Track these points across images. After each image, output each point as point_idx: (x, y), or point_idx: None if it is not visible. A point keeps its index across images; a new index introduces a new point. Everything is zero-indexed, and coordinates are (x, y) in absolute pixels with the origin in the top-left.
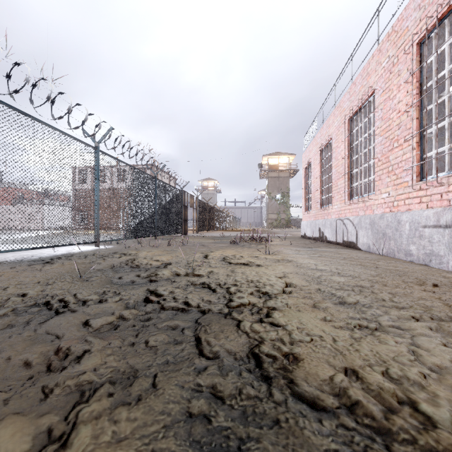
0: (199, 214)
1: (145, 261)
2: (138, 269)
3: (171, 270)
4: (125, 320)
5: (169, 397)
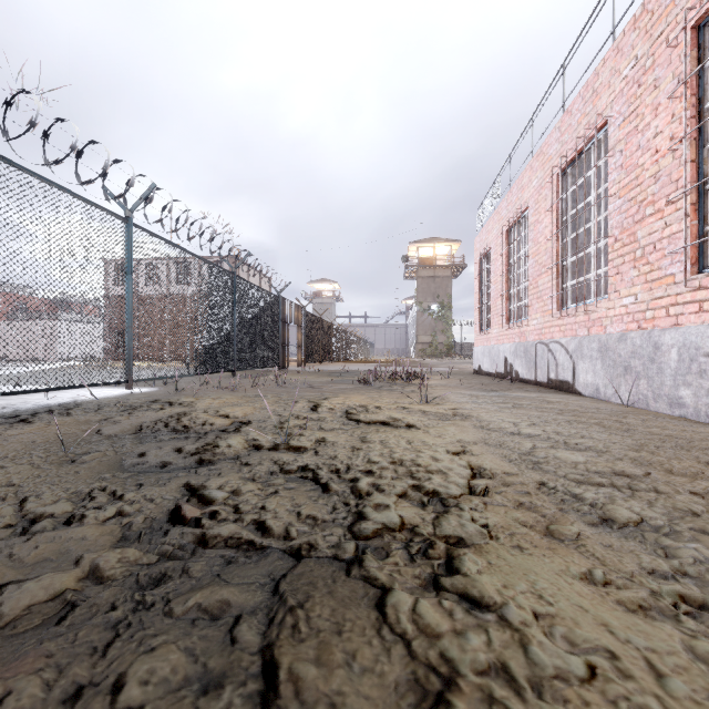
0: (307, 335)
1: (204, 418)
2: (184, 435)
3: (246, 438)
4: (99, 585)
5: None
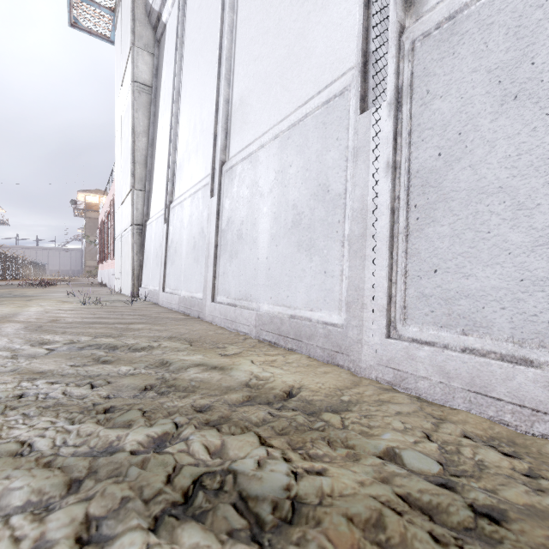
0: None
1: None
2: None
3: None
4: None
5: None
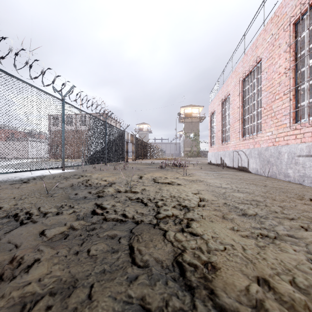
0: (136, 147)
1: (96, 181)
2: (90, 187)
3: (114, 188)
4: (74, 230)
5: (102, 311)
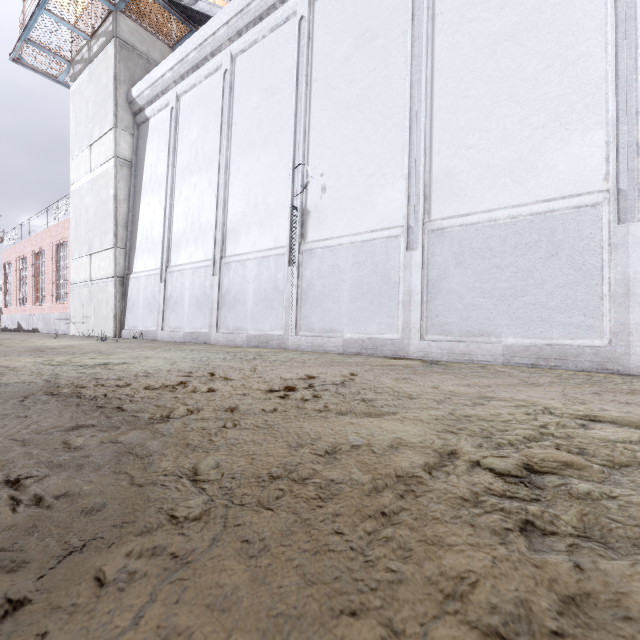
0: None
1: None
2: None
3: None
4: None
5: None
